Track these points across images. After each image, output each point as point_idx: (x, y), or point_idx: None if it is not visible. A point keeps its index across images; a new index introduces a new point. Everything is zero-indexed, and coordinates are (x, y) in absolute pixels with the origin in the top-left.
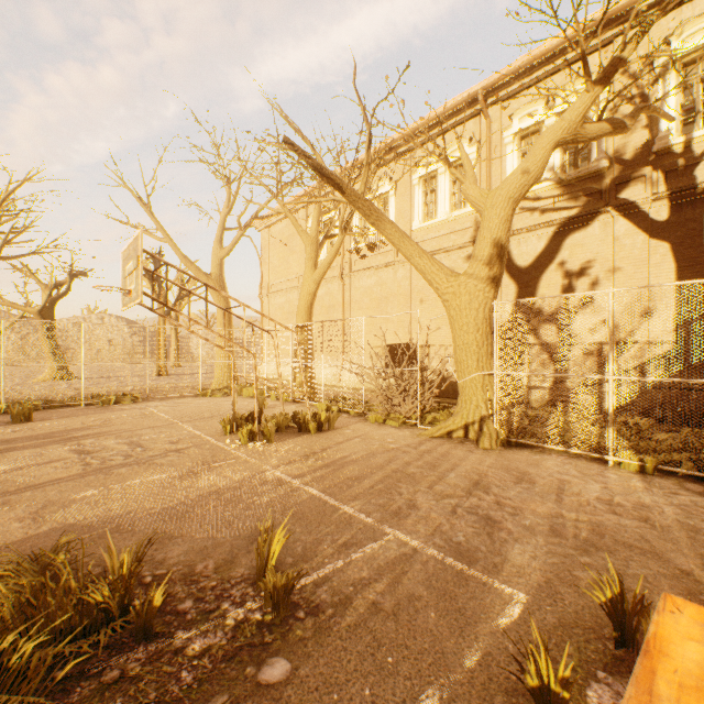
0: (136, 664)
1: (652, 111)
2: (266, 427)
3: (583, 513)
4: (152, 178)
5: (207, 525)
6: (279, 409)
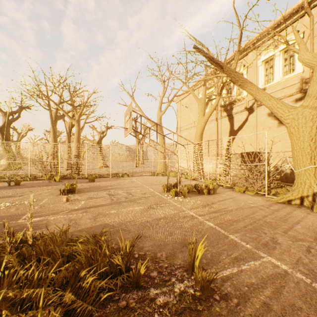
0: (133, 301)
1: None
2: (183, 190)
3: None
4: (134, 85)
5: (160, 233)
6: (187, 182)
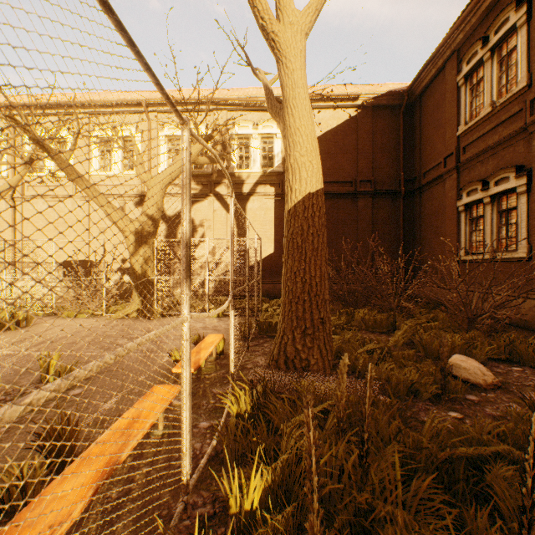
0: None
1: (227, 157)
2: None
3: (194, 332)
4: None
5: None
6: None
